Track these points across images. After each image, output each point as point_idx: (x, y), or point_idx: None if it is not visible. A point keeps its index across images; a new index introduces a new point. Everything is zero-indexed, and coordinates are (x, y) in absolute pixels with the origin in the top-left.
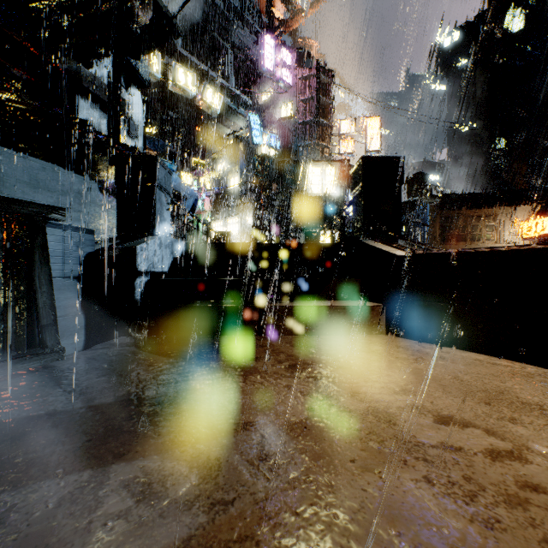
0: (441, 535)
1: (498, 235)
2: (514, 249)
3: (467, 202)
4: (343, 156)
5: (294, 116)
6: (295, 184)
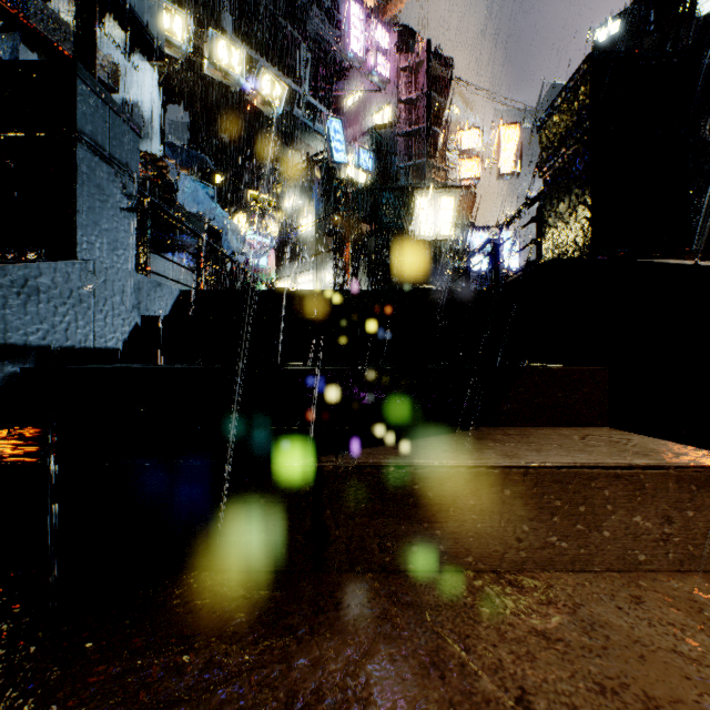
0: None
1: None
2: None
3: None
4: (466, 181)
5: (393, 125)
6: (396, 223)
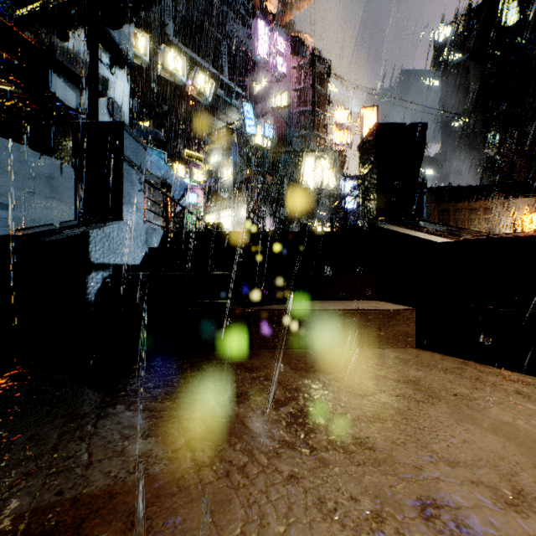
0: None
1: (497, 228)
2: None
3: (465, 194)
4: (339, 147)
5: (288, 106)
6: (290, 175)
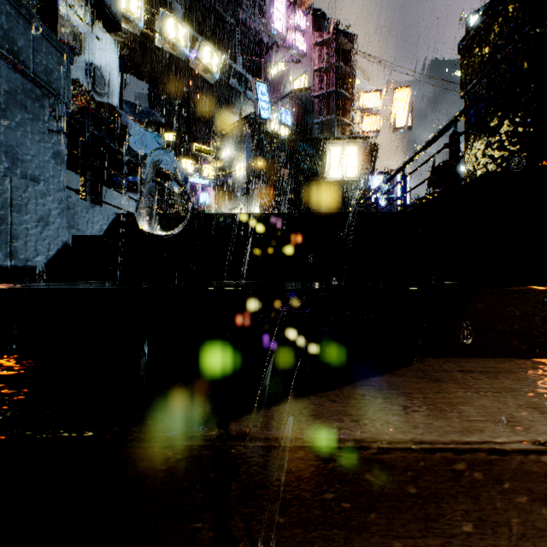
0: None
1: None
2: None
3: None
4: (367, 134)
5: (308, 89)
6: (311, 167)
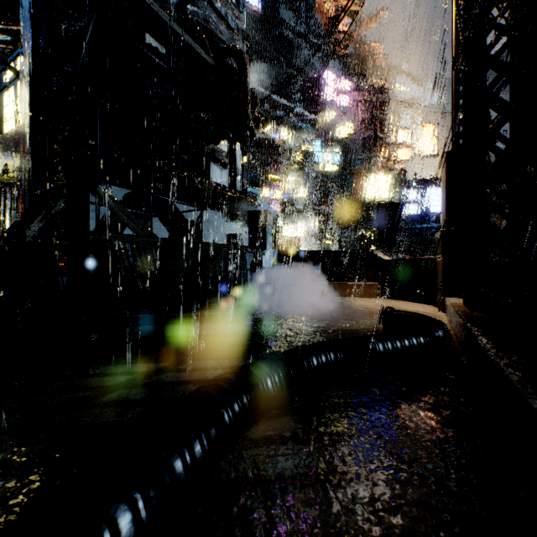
0: (345, 312)
1: None
2: (422, 258)
3: None
4: (400, 164)
5: (353, 134)
6: (355, 192)
